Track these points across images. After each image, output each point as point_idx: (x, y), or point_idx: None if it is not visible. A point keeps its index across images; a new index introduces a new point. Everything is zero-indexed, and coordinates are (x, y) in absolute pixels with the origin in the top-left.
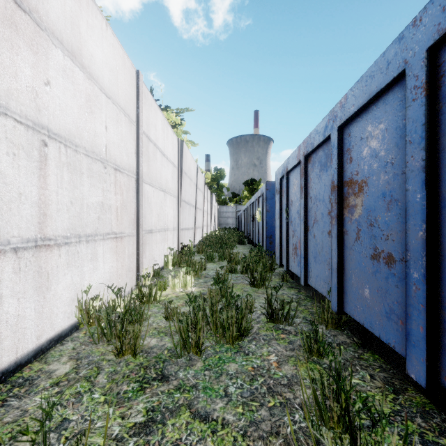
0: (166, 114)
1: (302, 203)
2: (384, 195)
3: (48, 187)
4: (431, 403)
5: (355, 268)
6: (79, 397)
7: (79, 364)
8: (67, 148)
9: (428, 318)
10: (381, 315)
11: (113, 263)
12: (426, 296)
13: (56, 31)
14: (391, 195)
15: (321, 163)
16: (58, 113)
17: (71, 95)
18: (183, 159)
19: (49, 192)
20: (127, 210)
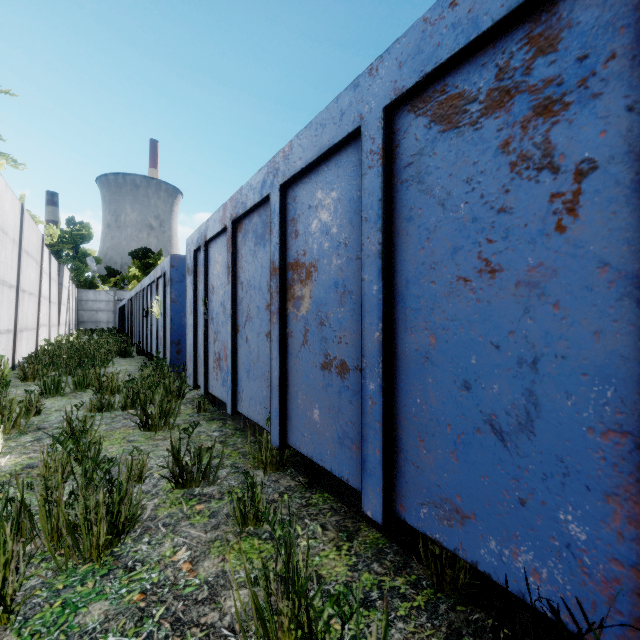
0: None
1: (230, 291)
2: (337, 285)
3: None
4: (383, 537)
5: (302, 383)
6: None
7: None
8: None
9: (384, 437)
10: (333, 442)
11: None
12: (382, 411)
13: None
14: (345, 285)
15: (257, 234)
16: None
17: None
18: None
19: None
20: None
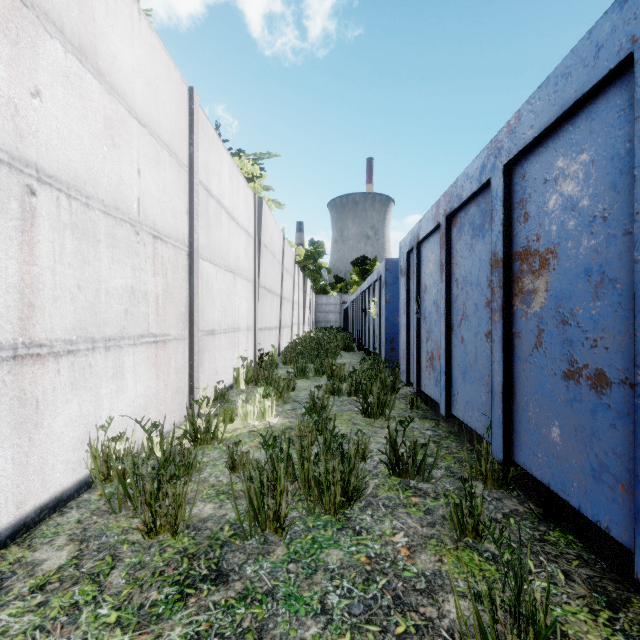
0: (238, 161)
1: (443, 289)
2: (588, 272)
3: (37, 261)
4: None
5: (534, 393)
6: (75, 614)
7: (83, 550)
8: (72, 199)
9: None
10: (583, 472)
11: (151, 381)
12: None
13: (52, 11)
14: (603, 272)
15: (474, 225)
16: (56, 144)
17: (78, 117)
18: (262, 226)
19: (40, 270)
20: (174, 299)
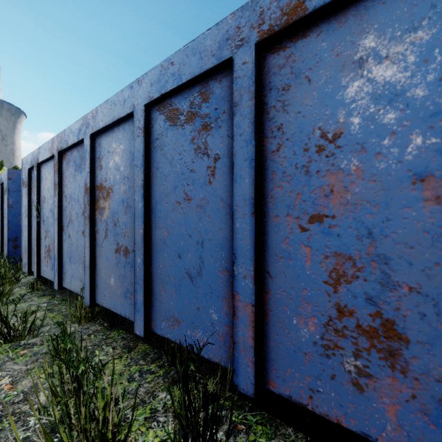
0: None
1: (56, 201)
2: (123, 201)
3: None
4: (150, 347)
5: (105, 262)
6: None
7: None
8: None
9: (145, 288)
10: (122, 296)
11: None
12: (144, 274)
13: None
14: (128, 202)
15: (76, 163)
16: None
17: None
18: None
19: None
20: None
